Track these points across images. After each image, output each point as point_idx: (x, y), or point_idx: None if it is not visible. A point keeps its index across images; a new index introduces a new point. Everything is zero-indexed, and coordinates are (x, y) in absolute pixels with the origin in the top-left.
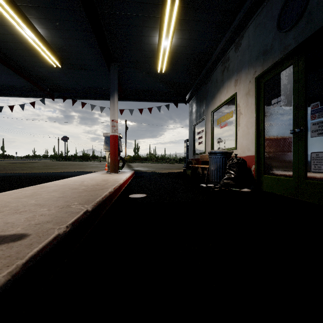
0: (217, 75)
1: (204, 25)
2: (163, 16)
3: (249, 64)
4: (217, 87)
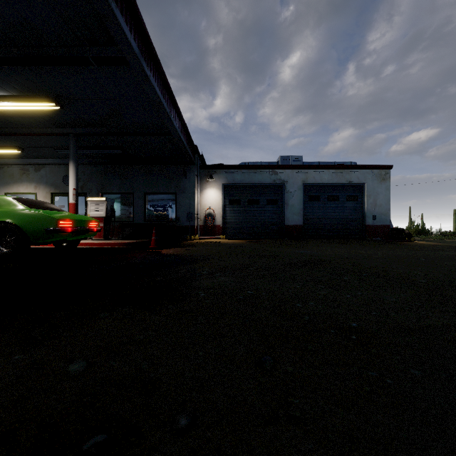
0: (15, 172)
1: (21, 154)
2: (1, 146)
3: (47, 184)
4: (14, 179)
